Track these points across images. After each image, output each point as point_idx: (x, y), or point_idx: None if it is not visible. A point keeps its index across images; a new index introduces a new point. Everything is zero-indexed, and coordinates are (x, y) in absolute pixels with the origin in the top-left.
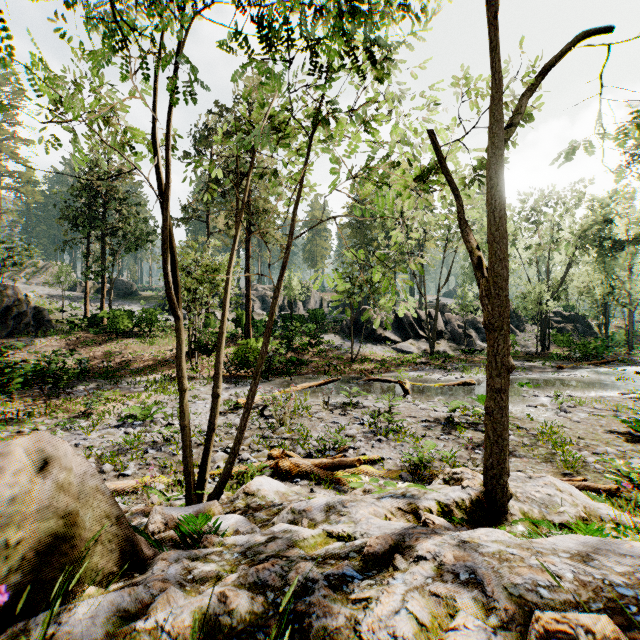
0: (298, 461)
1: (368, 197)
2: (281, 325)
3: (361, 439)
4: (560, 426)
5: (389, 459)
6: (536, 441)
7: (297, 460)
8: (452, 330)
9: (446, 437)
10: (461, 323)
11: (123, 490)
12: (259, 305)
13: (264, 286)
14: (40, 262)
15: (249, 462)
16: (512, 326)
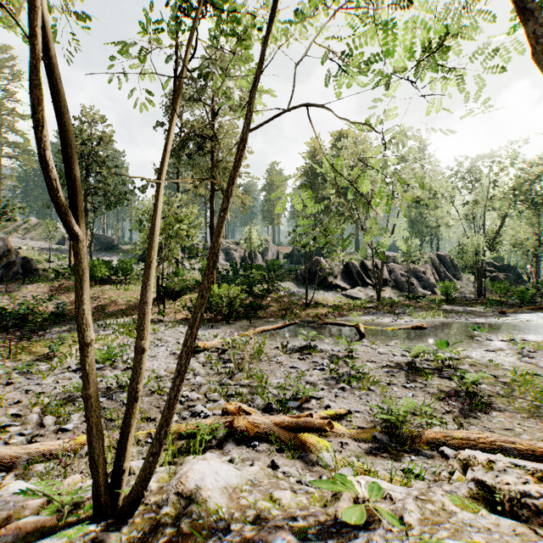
0: (256, 419)
1: (320, 159)
2: (242, 274)
3: (323, 387)
4: (529, 373)
5: (356, 412)
6: (510, 391)
7: (255, 418)
8: (396, 278)
9: (413, 385)
10: (403, 272)
11: (55, 452)
12: (223, 257)
13: (228, 240)
14: (34, 220)
15: (202, 416)
16: (449, 275)
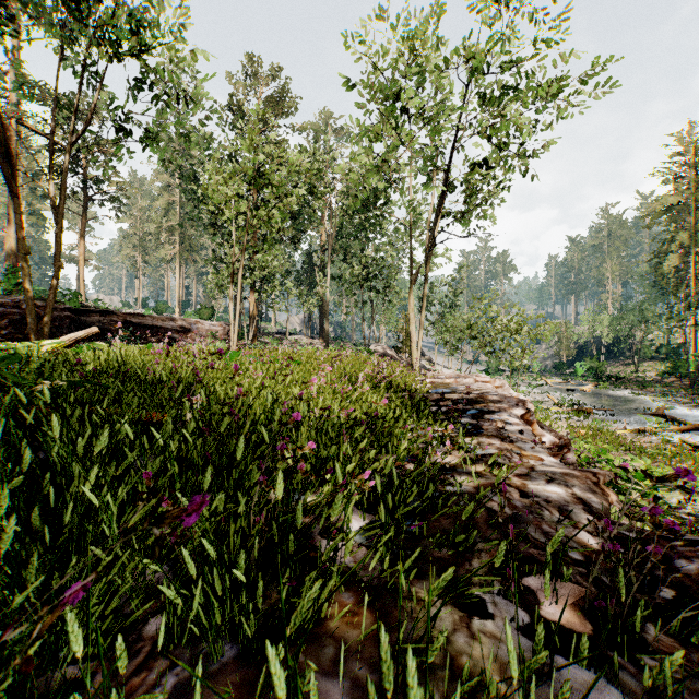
0: None
1: None
2: None
3: None
4: None
5: None
6: None
7: None
8: None
9: None
10: None
11: None
12: None
13: None
14: None
15: None
16: None
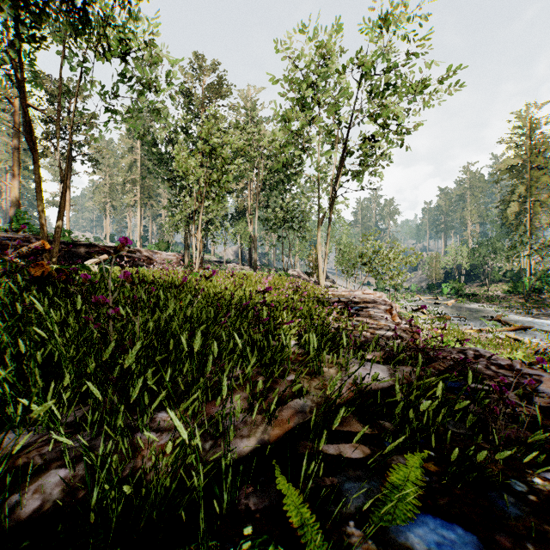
0: None
1: None
2: None
3: None
4: None
5: None
6: None
7: None
8: None
9: None
10: None
11: None
12: None
13: None
14: None
15: None
16: None
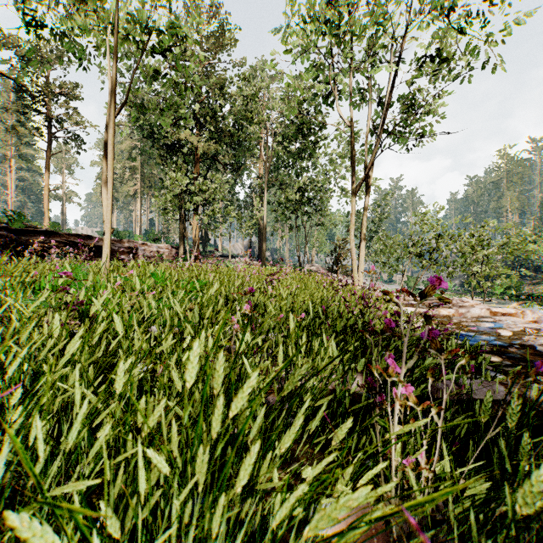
0: None
1: None
2: None
3: None
4: None
5: None
6: None
7: None
8: None
9: None
10: None
11: None
12: None
13: None
14: None
15: None
16: None
